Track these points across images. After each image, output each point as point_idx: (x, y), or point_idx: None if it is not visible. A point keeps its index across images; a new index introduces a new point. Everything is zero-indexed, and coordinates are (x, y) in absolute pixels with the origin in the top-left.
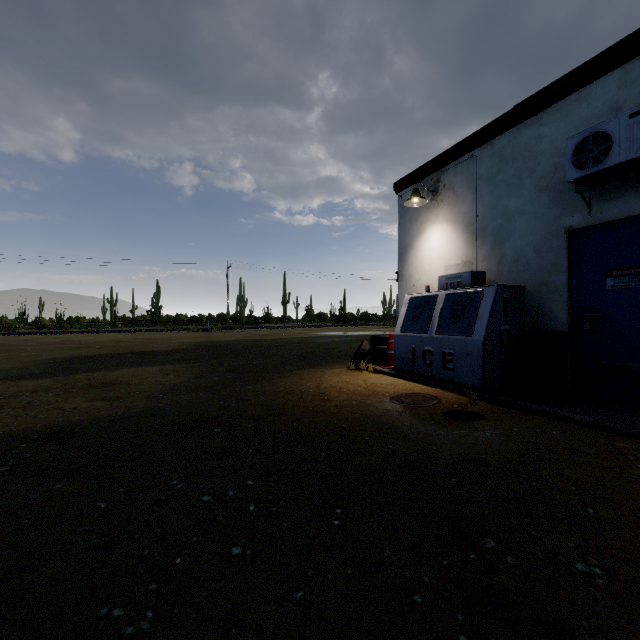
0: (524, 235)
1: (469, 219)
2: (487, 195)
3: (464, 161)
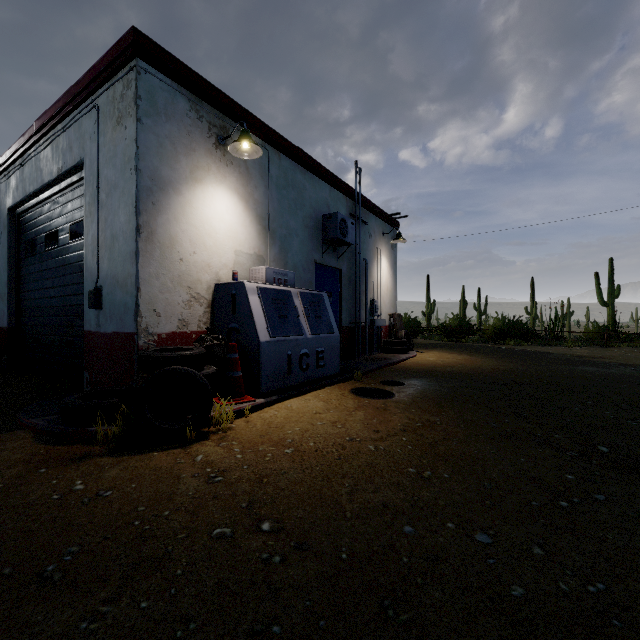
0: (298, 253)
1: (262, 211)
2: (277, 200)
3: (258, 143)
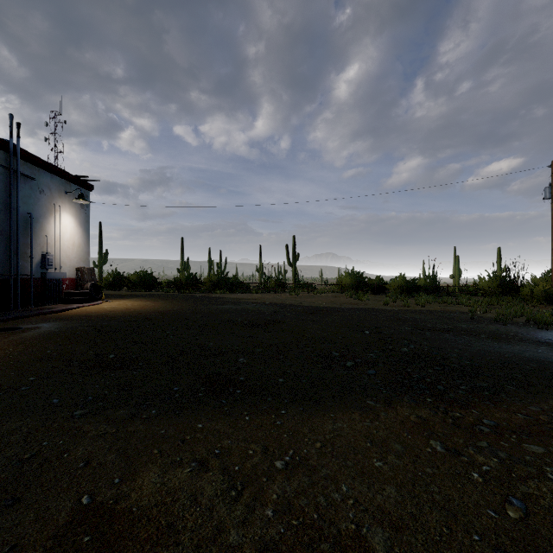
0: None
1: None
2: None
3: None
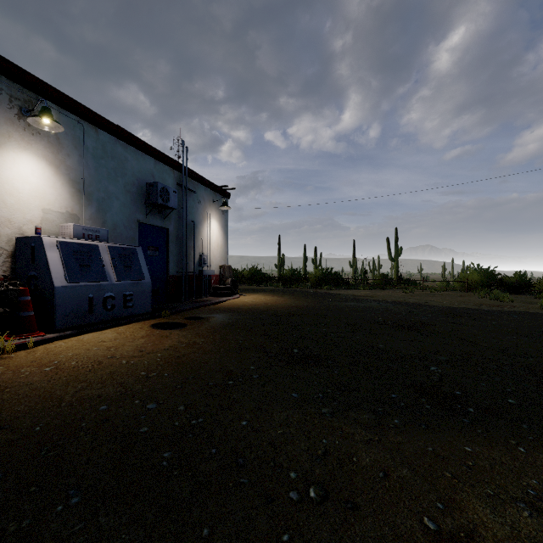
0: (119, 214)
1: (76, 176)
2: (93, 168)
3: (70, 118)
